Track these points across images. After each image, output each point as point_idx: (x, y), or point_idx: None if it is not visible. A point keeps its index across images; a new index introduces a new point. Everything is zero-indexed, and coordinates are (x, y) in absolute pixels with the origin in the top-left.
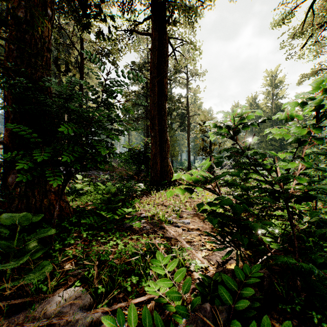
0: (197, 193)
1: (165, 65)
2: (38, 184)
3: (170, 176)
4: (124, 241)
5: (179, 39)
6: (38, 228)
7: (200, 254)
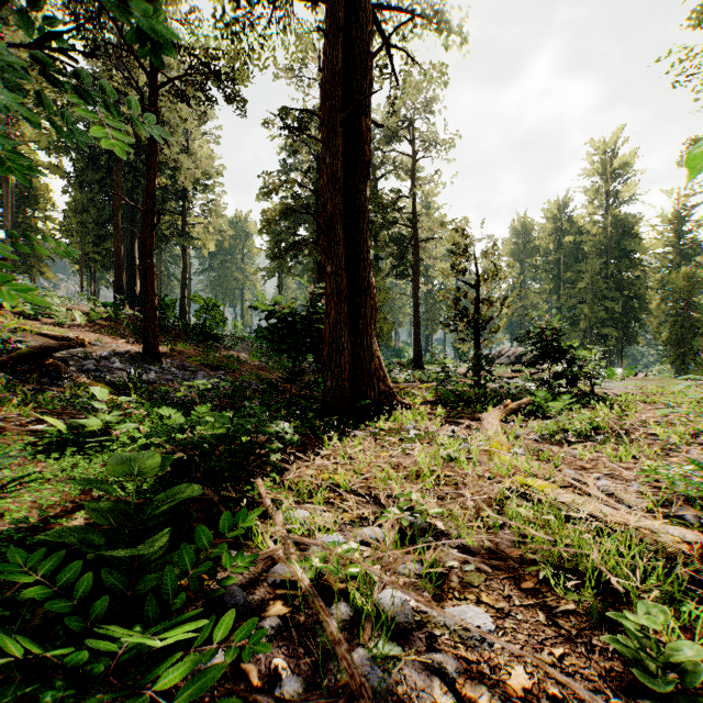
0: (466, 443)
1: (365, 82)
2: None
3: (378, 385)
4: None
5: (403, 12)
6: None
7: None
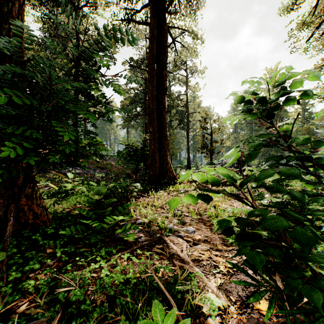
0: None
1: (165, 56)
2: (2, 186)
3: (170, 174)
4: (111, 263)
5: (179, 29)
6: (1, 242)
7: (213, 281)
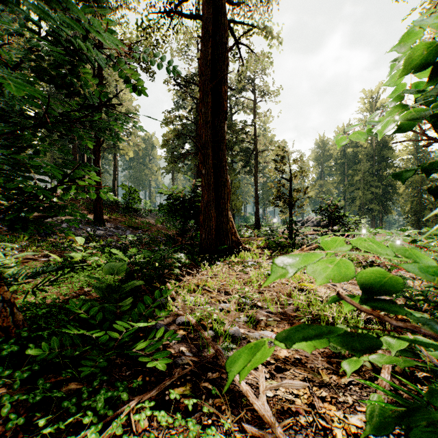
0: None
1: (224, 65)
2: None
3: (231, 237)
4: (111, 433)
5: (246, 25)
6: None
7: None
